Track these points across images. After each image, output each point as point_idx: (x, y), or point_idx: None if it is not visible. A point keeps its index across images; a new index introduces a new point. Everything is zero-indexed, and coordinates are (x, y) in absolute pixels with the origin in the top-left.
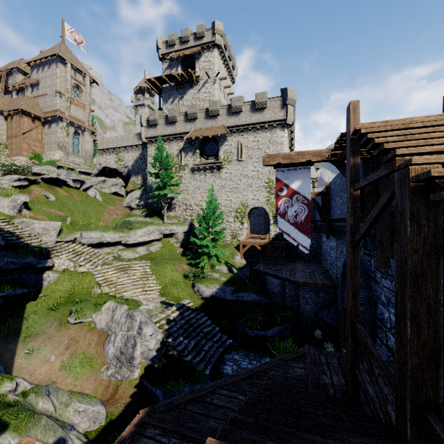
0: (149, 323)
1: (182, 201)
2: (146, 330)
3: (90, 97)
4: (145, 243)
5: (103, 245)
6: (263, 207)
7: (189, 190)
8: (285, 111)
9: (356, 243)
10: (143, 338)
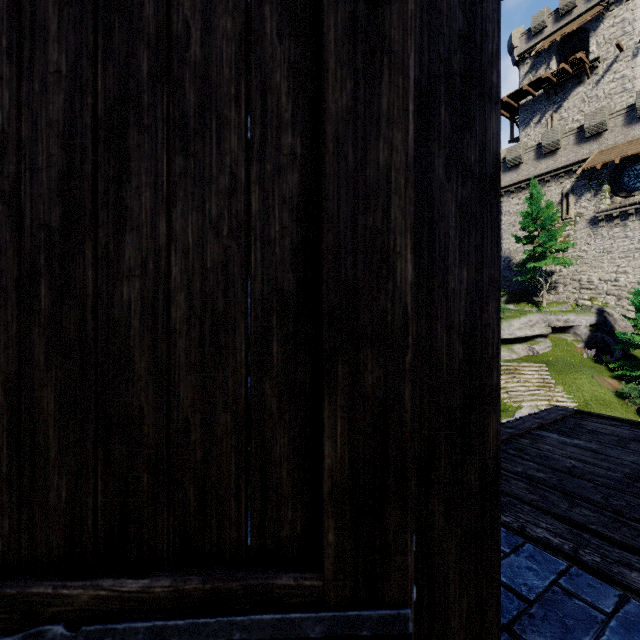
0: None
1: (571, 276)
2: None
3: None
4: (523, 340)
5: None
6: None
7: (586, 256)
8: None
9: None
10: None
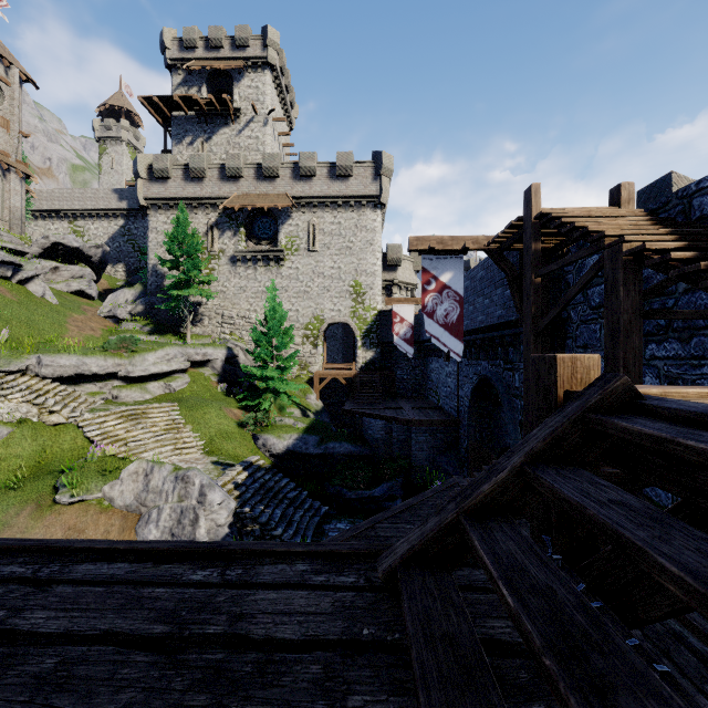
0: (216, 486)
1: (216, 310)
2: (212, 496)
3: (20, 108)
4: (161, 376)
5: (82, 379)
6: (348, 322)
7: (228, 292)
8: (379, 184)
9: (540, 330)
10: (209, 508)
